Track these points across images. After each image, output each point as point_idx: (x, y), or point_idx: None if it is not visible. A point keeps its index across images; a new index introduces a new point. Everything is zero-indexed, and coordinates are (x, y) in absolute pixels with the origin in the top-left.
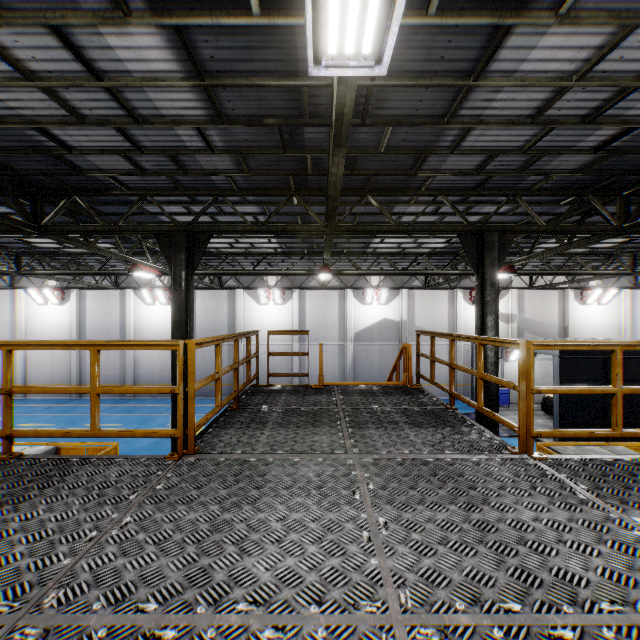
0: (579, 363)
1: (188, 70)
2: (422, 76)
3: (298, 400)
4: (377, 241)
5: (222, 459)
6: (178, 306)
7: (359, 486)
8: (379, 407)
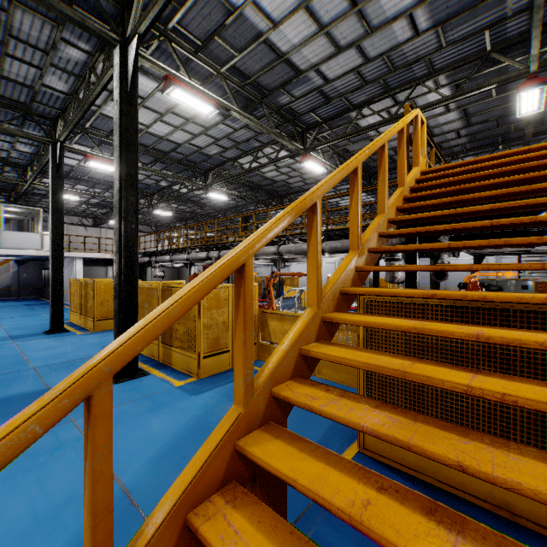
0: None
1: (461, 116)
2: None
3: None
4: None
5: None
6: None
7: None
8: None
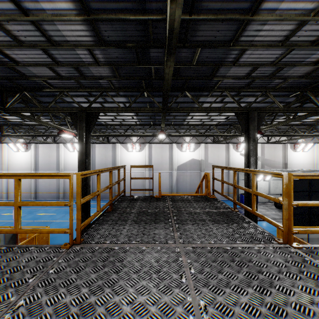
0: (296, 182)
1: (79, 9)
2: (220, 13)
3: (146, 205)
4: (189, 118)
5: (97, 247)
6: (81, 152)
7: (184, 270)
8: (193, 209)
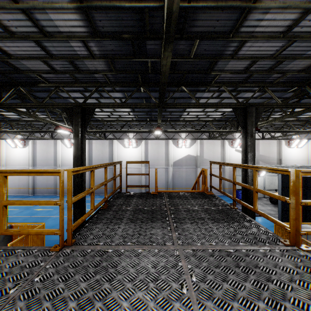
0: None
1: None
2: (220, 1)
3: (143, 202)
4: (185, 114)
5: (89, 250)
6: (76, 147)
7: (185, 278)
8: (191, 207)
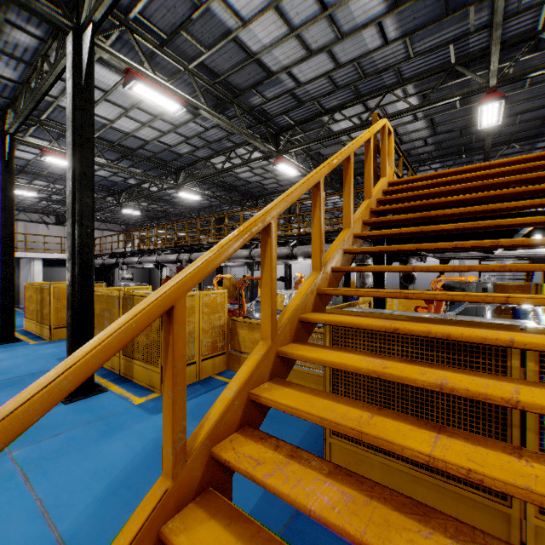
0: None
1: (428, 125)
2: (529, 98)
3: None
4: None
5: None
6: None
7: None
8: None
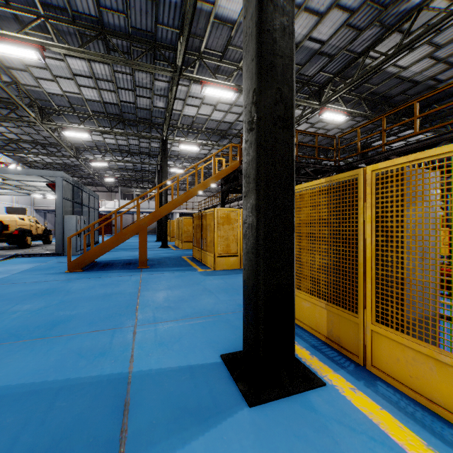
0: None
1: None
2: (391, 87)
3: None
4: None
5: None
6: None
7: None
8: None
